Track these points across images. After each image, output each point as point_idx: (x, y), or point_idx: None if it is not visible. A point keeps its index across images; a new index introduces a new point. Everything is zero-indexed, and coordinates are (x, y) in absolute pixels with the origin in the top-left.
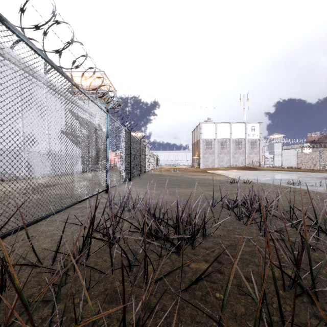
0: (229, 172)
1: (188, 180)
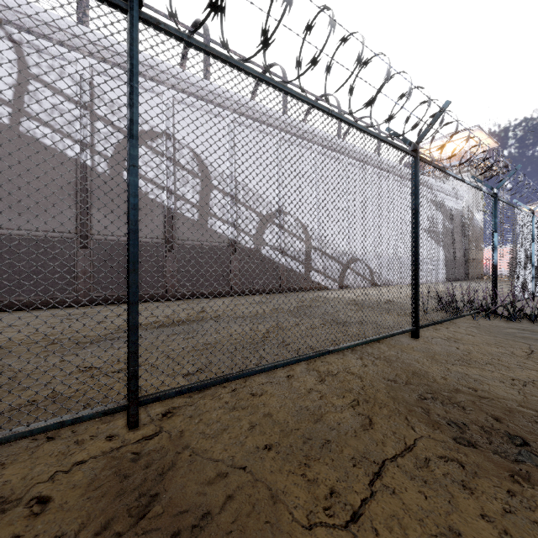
0: None
1: None
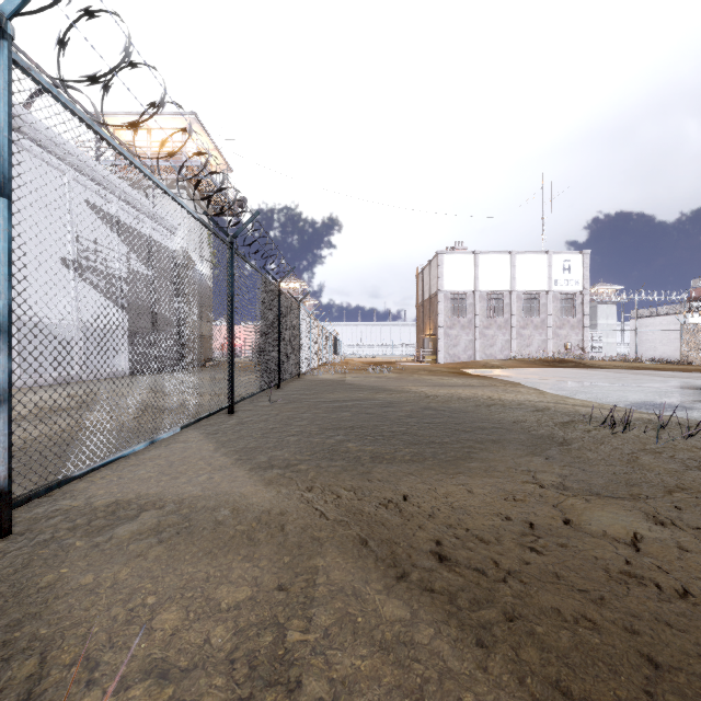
0: (523, 374)
1: (432, 409)
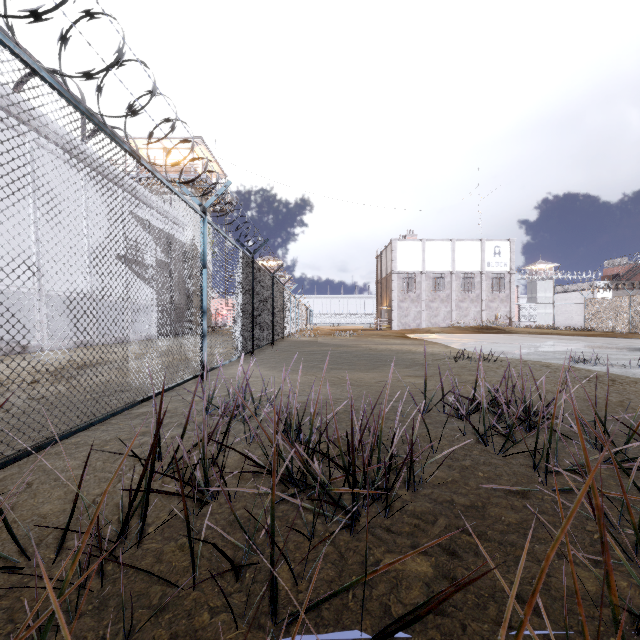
0: (450, 337)
1: (369, 354)
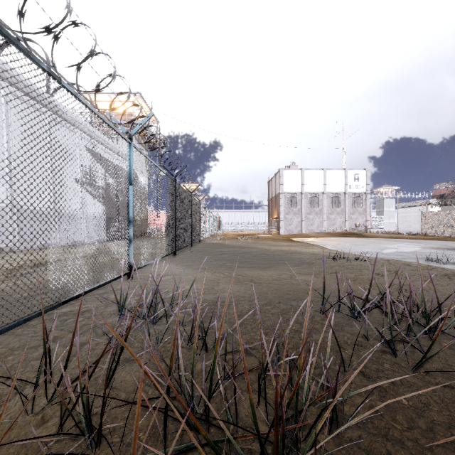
0: (324, 240)
1: (265, 254)
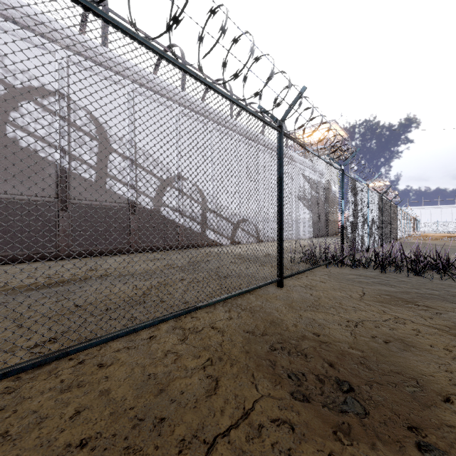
0: None
1: None
